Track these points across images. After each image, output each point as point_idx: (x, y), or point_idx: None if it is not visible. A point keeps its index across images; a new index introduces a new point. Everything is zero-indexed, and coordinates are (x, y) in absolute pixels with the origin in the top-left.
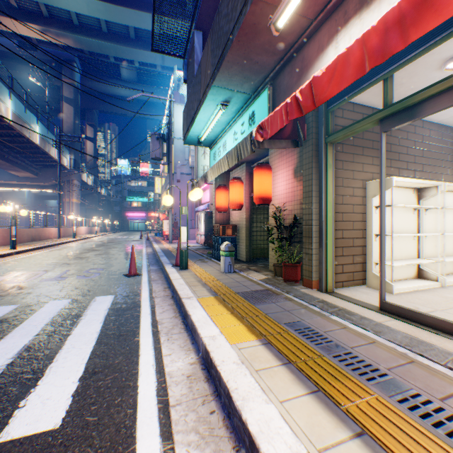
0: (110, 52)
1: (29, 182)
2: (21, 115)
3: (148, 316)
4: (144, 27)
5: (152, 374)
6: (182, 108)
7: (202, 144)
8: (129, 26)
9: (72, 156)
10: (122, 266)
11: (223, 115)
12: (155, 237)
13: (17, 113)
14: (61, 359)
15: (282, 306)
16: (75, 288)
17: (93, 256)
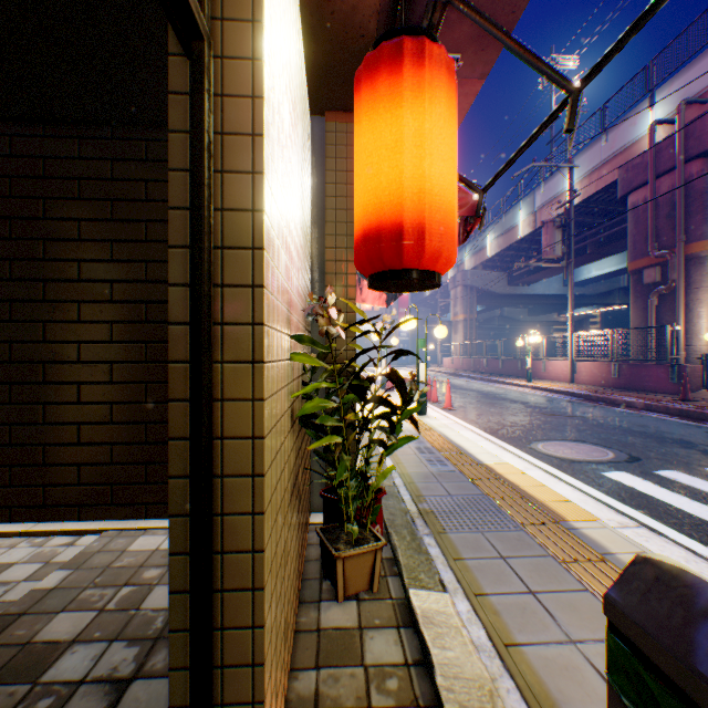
0: None
1: None
2: None
3: (693, 546)
4: None
5: (573, 483)
6: None
7: None
8: None
9: None
10: None
11: None
12: None
13: None
14: (688, 500)
15: (442, 487)
16: None
17: None
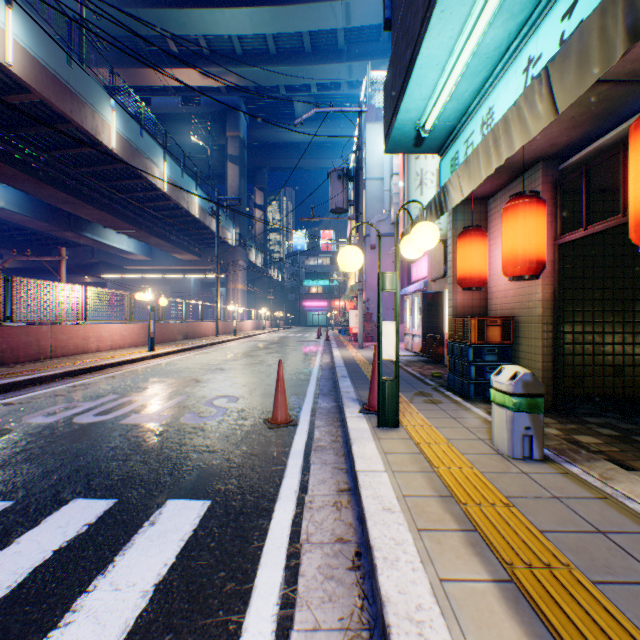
0: (279, 81)
1: (192, 266)
2: (177, 180)
3: None
4: (323, 27)
5: None
6: (378, 129)
7: (424, 146)
8: (302, 34)
9: (237, 230)
10: (270, 394)
11: (493, 22)
12: (337, 336)
13: (172, 179)
14: None
15: None
16: (155, 453)
17: (240, 367)
